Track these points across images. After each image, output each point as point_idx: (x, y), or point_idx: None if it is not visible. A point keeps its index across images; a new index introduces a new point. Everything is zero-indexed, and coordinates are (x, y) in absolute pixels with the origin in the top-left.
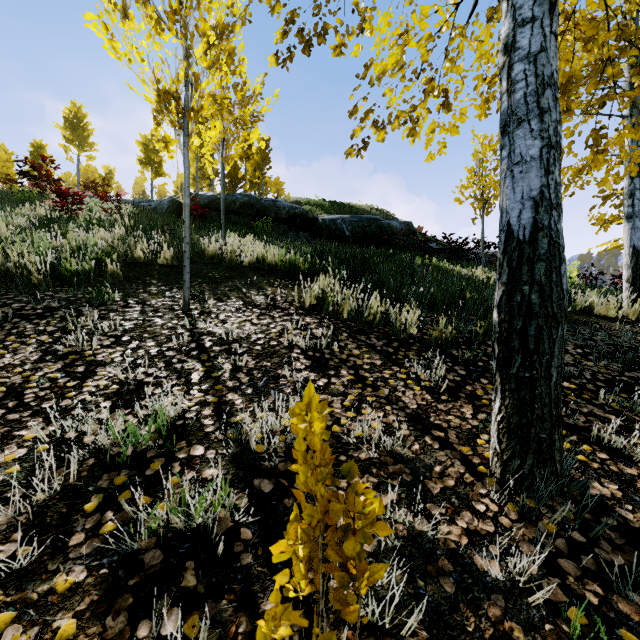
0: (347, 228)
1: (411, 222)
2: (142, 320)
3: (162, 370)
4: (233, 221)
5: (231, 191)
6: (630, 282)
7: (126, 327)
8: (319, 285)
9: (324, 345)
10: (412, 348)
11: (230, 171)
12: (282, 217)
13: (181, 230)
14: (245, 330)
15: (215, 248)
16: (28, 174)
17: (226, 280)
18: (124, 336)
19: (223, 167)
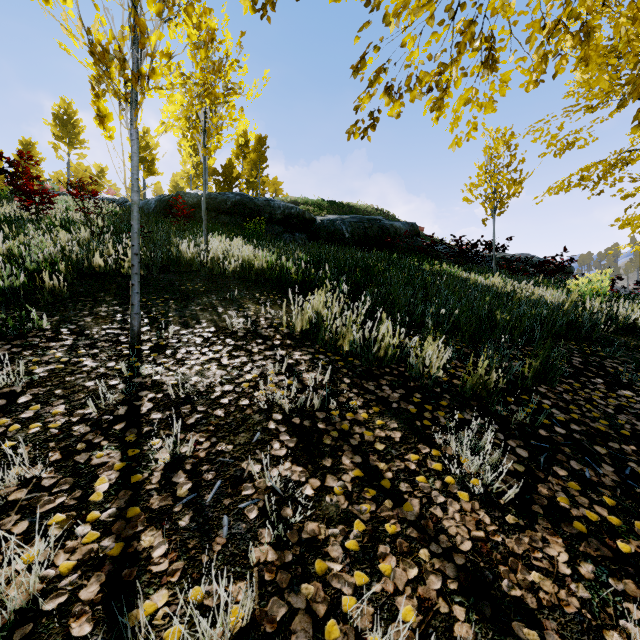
0: (347, 229)
1: (414, 223)
2: (65, 362)
3: (51, 470)
4: (224, 222)
5: (226, 190)
6: None
7: (35, 376)
8: (312, 307)
9: (317, 405)
10: (441, 404)
11: (224, 169)
12: (277, 217)
13: (159, 232)
14: (207, 377)
15: (194, 254)
16: (3, 171)
17: (201, 295)
18: (24, 394)
19: (204, 160)
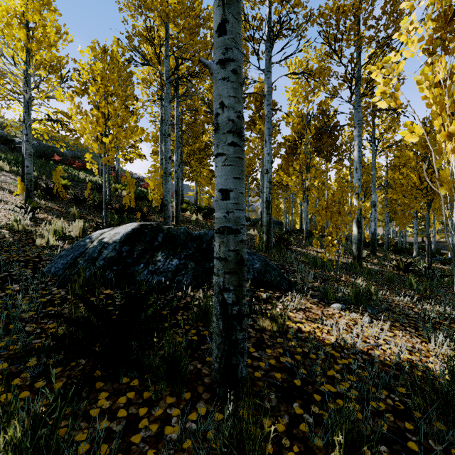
0: (33, 148)
1: (78, 152)
2: None
3: None
4: None
5: None
6: (116, 179)
7: None
8: None
9: None
10: None
11: None
12: None
13: None
14: None
15: None
16: None
17: None
18: None
19: None
